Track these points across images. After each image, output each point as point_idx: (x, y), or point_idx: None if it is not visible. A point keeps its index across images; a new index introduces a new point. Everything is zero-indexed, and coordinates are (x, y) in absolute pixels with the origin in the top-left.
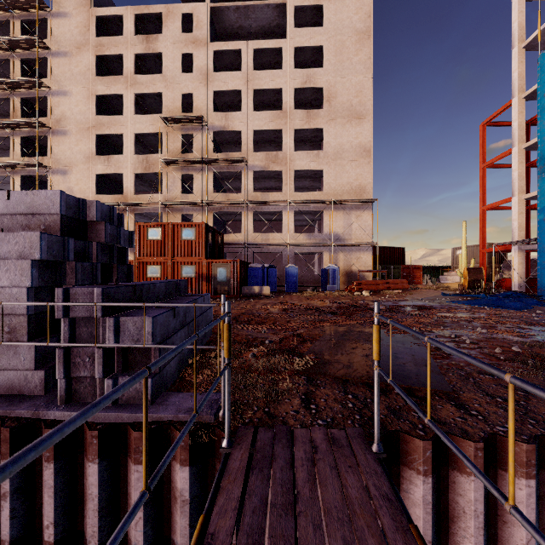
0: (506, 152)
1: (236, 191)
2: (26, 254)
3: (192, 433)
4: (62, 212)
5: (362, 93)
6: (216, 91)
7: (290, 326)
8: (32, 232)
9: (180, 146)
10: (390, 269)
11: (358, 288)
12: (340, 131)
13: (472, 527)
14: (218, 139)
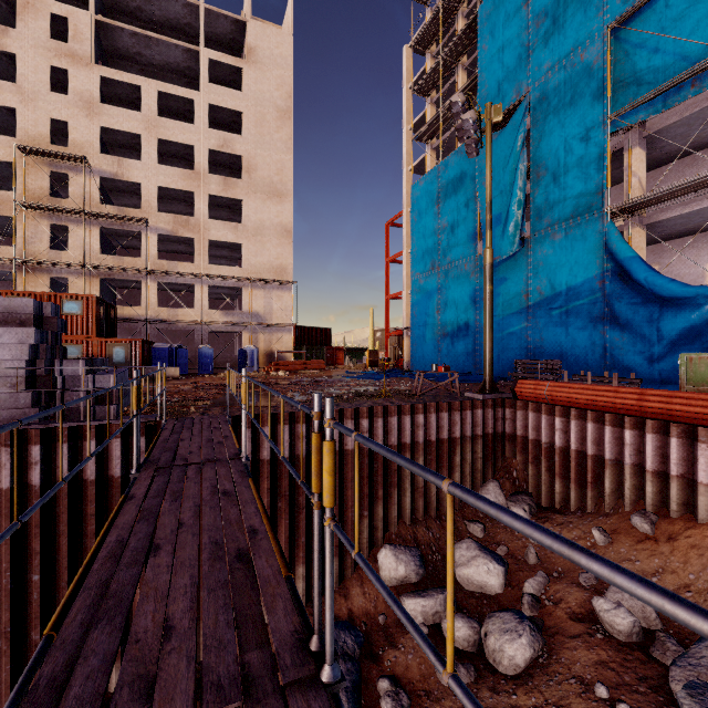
0: (400, 253)
1: (131, 250)
2: (25, 340)
3: (146, 422)
4: (35, 313)
5: (283, 172)
6: (105, 127)
7: (199, 394)
8: (29, 327)
9: (46, 186)
10: (315, 350)
11: (275, 368)
12: (260, 206)
13: (266, 445)
14: (106, 184)
